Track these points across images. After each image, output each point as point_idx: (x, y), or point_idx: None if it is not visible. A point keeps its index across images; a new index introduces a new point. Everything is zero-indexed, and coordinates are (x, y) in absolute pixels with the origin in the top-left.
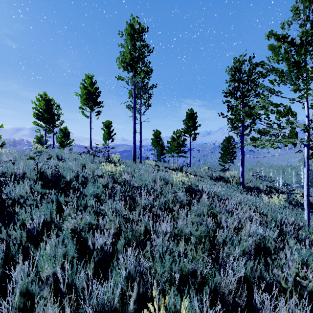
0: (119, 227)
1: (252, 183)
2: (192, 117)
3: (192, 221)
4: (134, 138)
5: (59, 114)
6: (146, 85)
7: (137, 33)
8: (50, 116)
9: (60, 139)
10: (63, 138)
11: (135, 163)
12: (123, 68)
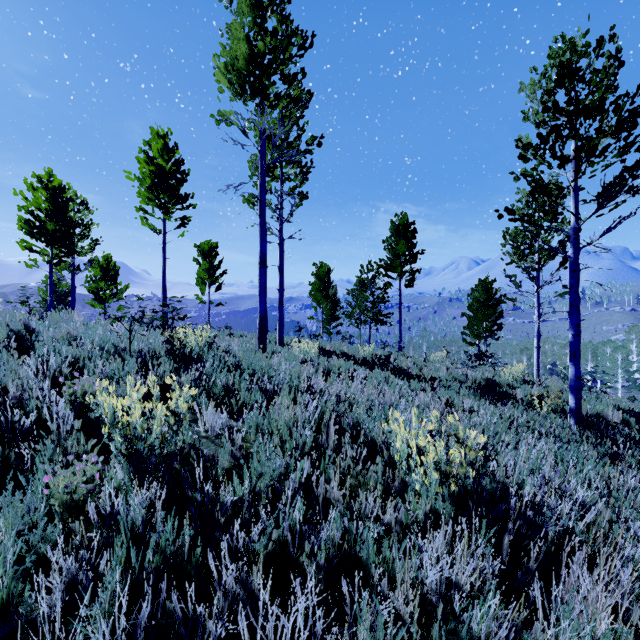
0: None
1: None
2: (405, 233)
3: None
4: (262, 281)
5: (88, 224)
6: (295, 144)
7: None
8: (60, 228)
9: (95, 284)
10: (103, 281)
11: (264, 349)
12: (232, 90)
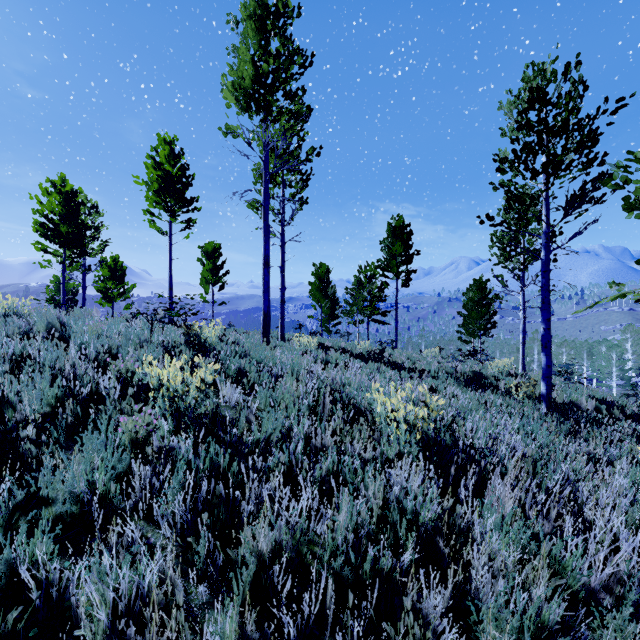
0: None
1: (556, 392)
2: (401, 234)
3: None
4: (266, 281)
5: (98, 227)
6: (296, 153)
7: (273, 17)
8: (73, 230)
9: (104, 284)
10: (111, 281)
11: (267, 343)
12: (238, 105)
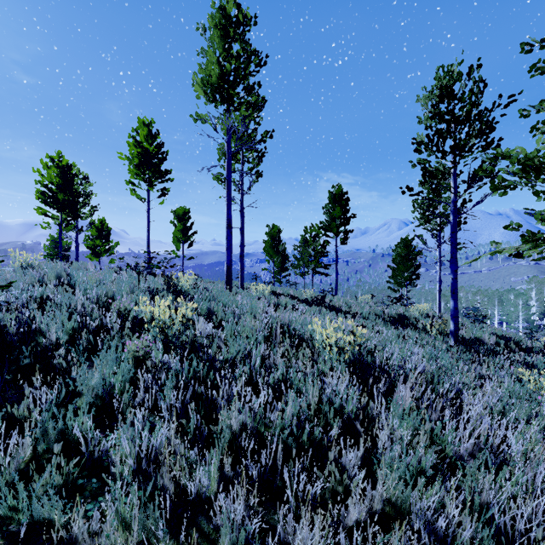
0: (144, 544)
1: (465, 330)
2: (340, 201)
3: (390, 497)
4: (229, 239)
5: (89, 194)
6: (253, 135)
7: (234, 26)
8: (68, 198)
9: (92, 242)
10: (98, 239)
11: (230, 290)
12: (206, 97)
